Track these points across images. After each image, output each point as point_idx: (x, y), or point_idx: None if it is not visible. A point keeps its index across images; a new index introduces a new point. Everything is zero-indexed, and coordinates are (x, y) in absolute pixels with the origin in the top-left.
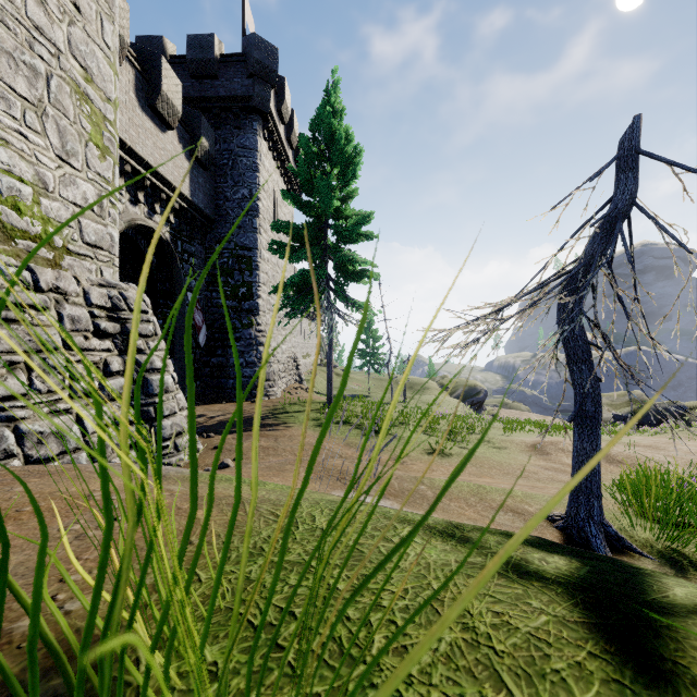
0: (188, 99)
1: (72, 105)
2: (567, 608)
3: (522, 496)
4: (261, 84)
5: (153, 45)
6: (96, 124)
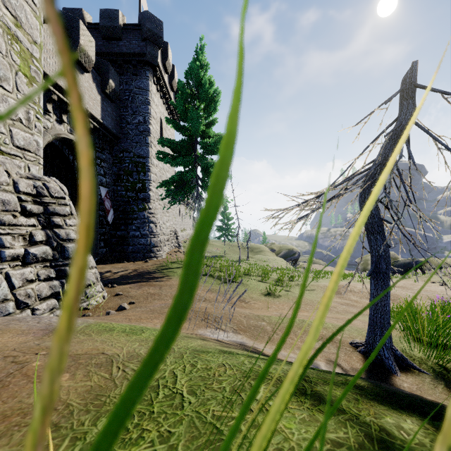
0: (101, 53)
1: (4, 42)
2: None
3: (332, 327)
4: (152, 45)
5: (75, 14)
6: (24, 59)
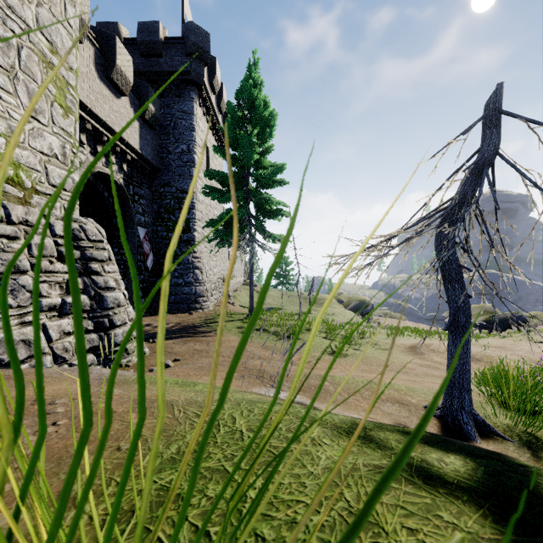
0: (139, 73)
1: (39, 71)
2: (478, 521)
3: (405, 389)
4: (197, 62)
5: (110, 29)
6: (60, 88)
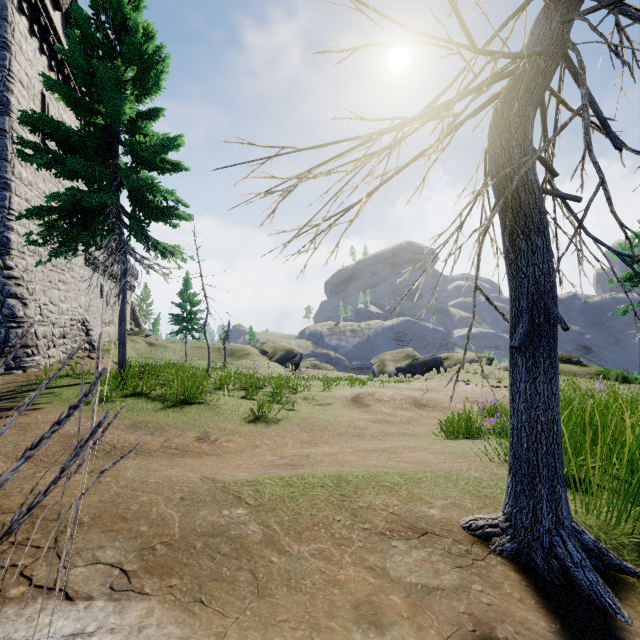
0: None
1: None
2: None
3: (403, 482)
4: None
5: None
6: None
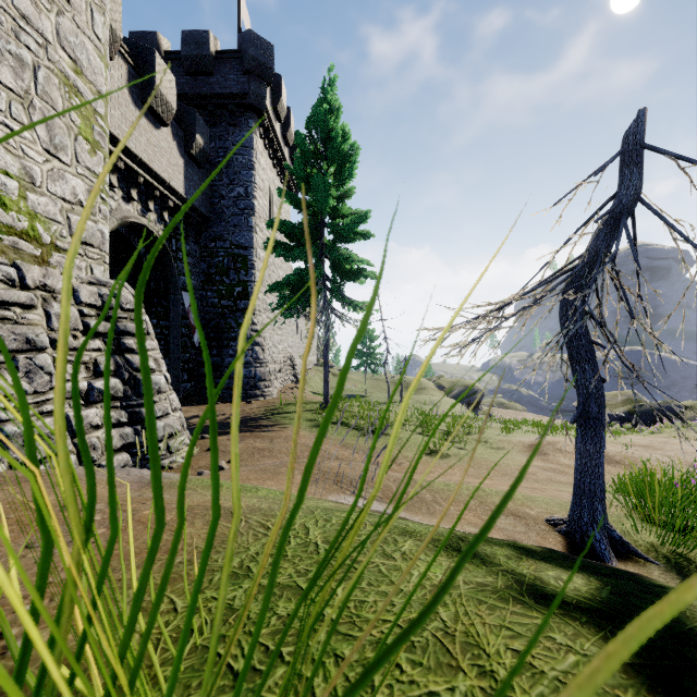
0: (183, 96)
1: (60, 97)
2: (597, 643)
3: (522, 498)
4: (257, 81)
5: (147, 41)
6: (86, 118)
